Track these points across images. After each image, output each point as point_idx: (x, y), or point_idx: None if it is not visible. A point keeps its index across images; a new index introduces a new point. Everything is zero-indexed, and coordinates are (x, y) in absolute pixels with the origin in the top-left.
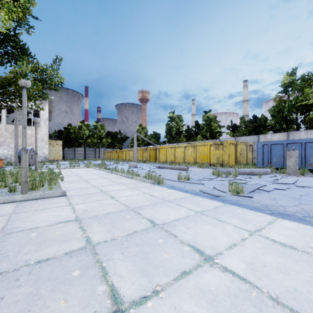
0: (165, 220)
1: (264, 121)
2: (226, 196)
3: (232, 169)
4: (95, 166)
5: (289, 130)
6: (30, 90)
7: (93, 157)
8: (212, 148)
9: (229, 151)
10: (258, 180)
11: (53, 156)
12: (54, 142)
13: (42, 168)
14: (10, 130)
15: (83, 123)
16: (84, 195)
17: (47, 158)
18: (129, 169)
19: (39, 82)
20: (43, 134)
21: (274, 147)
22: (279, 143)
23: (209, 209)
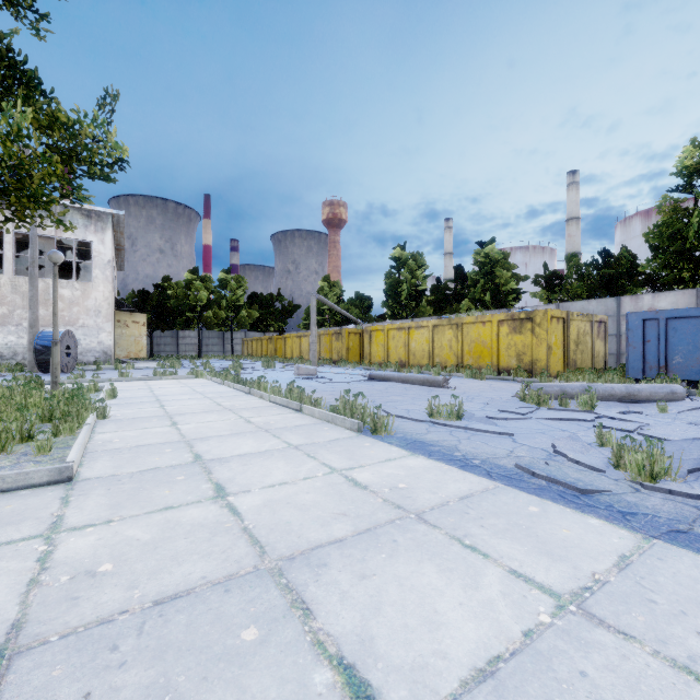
0: (427, 681)
1: (629, 263)
2: (620, 493)
3: (573, 387)
4: (213, 373)
5: (699, 284)
6: (34, 175)
7: (219, 351)
8: (503, 329)
9: (550, 338)
10: (665, 419)
11: (126, 350)
12: (128, 316)
13: (83, 380)
14: (23, 289)
15: (196, 275)
16: (131, 478)
17: (108, 355)
18: (293, 386)
19: (59, 156)
20: (100, 298)
21: (675, 327)
22: (692, 315)
23: (599, 573)
